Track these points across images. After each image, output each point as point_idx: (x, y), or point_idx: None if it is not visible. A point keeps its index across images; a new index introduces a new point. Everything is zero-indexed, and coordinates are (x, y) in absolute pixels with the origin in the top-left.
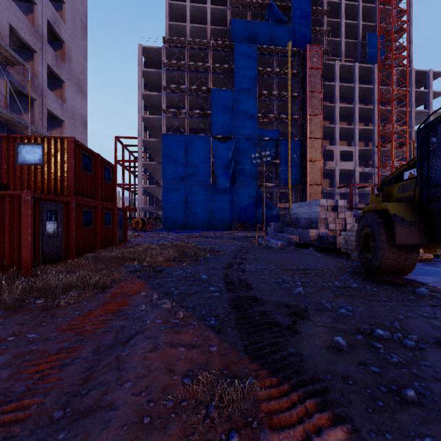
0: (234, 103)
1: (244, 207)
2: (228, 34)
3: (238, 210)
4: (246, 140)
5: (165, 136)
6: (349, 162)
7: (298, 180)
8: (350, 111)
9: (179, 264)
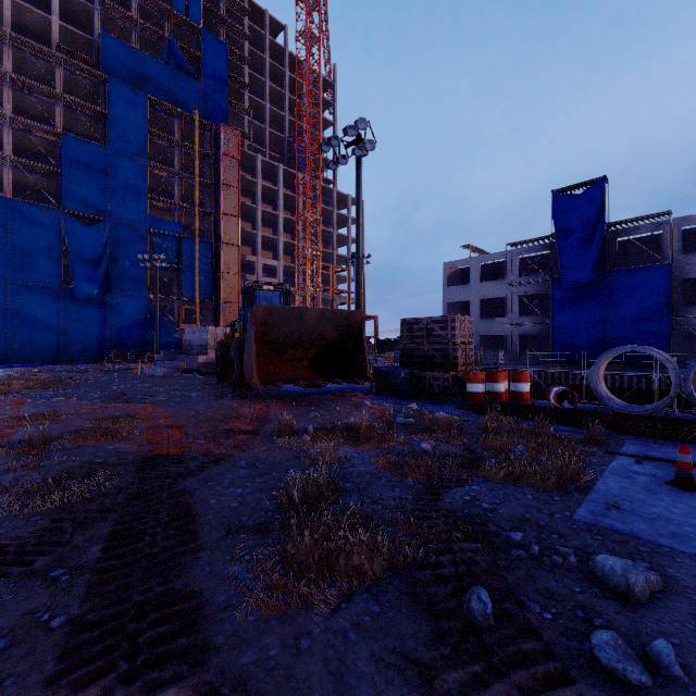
0: (108, 169)
1: (127, 327)
2: (96, 50)
3: (115, 332)
4: (129, 228)
5: None
6: (272, 279)
7: (209, 295)
8: (275, 218)
9: (44, 390)
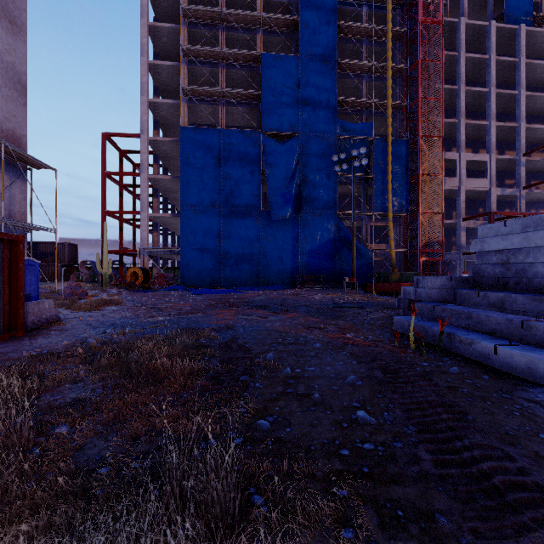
0: (299, 78)
1: (316, 249)
2: None
3: (305, 254)
4: (319, 139)
5: (185, 130)
6: (480, 179)
7: (402, 206)
8: (479, 101)
9: None
